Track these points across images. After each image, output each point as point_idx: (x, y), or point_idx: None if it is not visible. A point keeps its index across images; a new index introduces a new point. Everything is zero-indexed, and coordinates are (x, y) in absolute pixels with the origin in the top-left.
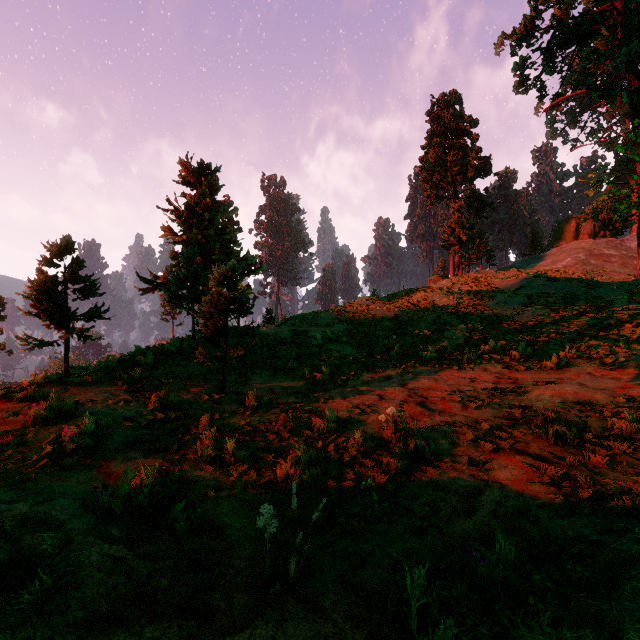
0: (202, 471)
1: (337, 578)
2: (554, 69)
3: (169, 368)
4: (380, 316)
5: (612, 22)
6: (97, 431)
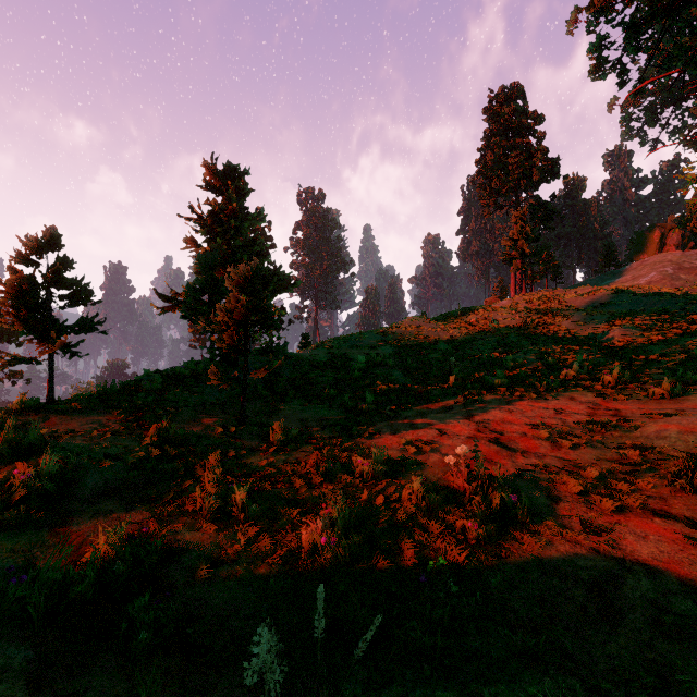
0: (198, 532)
1: None
2: (639, 48)
3: (180, 394)
4: (433, 337)
5: None
6: (64, 473)
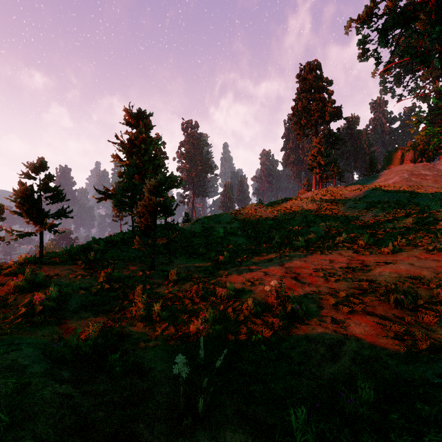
0: (135, 327)
1: (235, 411)
2: (387, 44)
3: (115, 253)
4: (264, 217)
5: (428, 9)
6: (60, 297)
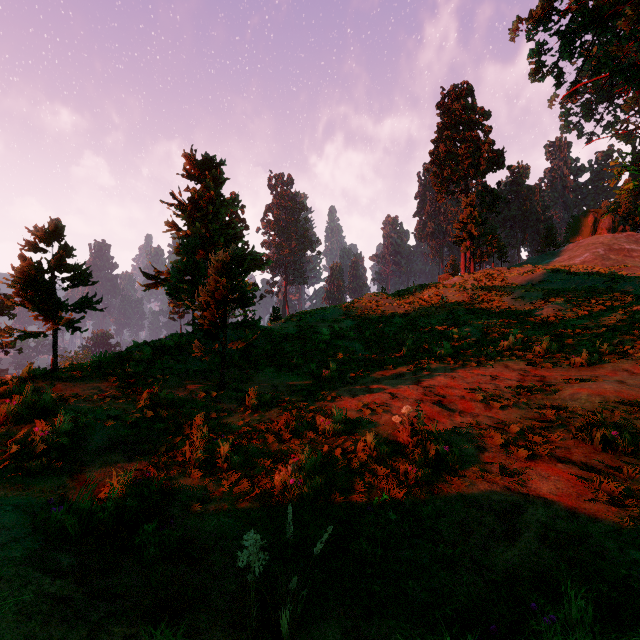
0: (190, 478)
1: (346, 629)
2: (573, 54)
3: (166, 364)
4: (390, 312)
5: (637, 0)
6: (75, 431)
